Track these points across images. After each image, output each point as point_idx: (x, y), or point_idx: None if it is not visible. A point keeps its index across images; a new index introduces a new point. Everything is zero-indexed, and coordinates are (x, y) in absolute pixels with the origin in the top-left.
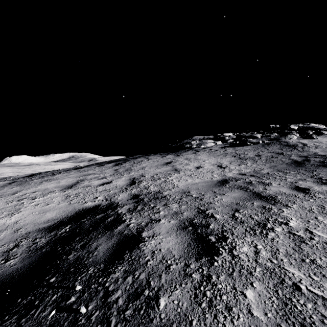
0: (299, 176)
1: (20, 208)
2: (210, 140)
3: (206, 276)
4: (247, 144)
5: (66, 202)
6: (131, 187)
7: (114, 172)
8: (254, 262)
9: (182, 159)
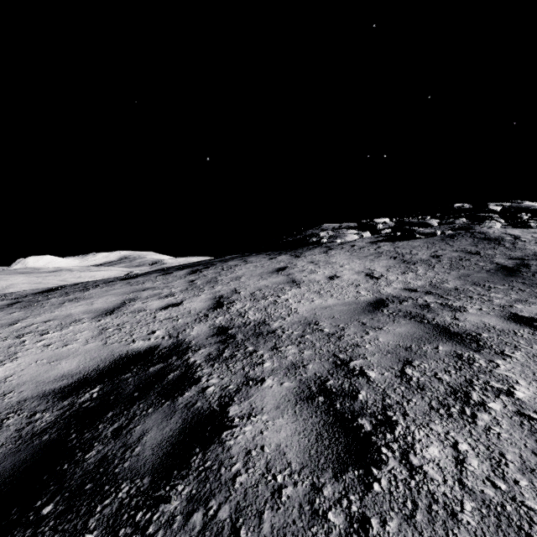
0: (514, 293)
1: (16, 351)
2: (351, 231)
3: (358, 520)
4: (415, 237)
5: (98, 340)
6: (214, 313)
7: (188, 285)
8: (458, 485)
9: (304, 262)
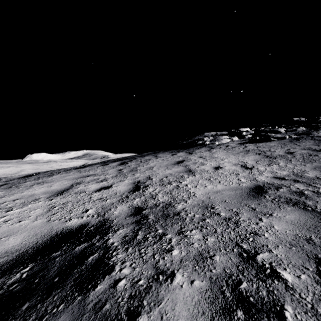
0: None
1: None
2: (224, 136)
3: None
4: (270, 140)
5: (45, 217)
6: (133, 195)
7: (117, 173)
8: None
9: (196, 157)
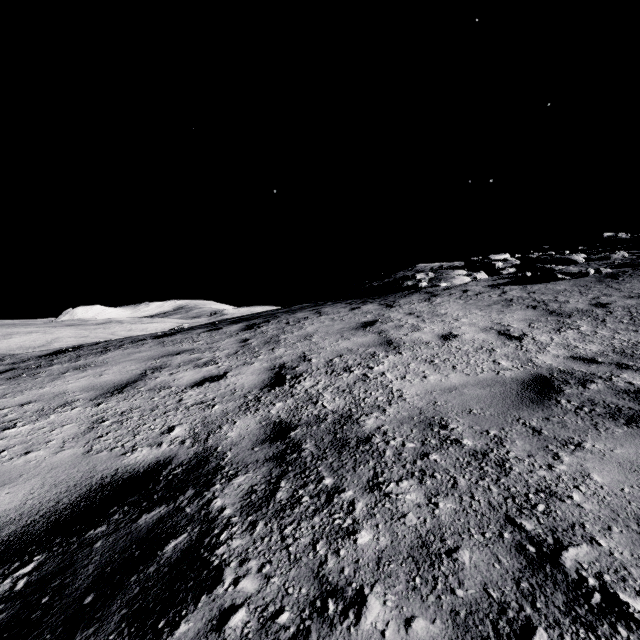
0: None
1: None
2: (459, 271)
3: None
4: (556, 278)
5: (81, 443)
6: (270, 396)
7: (239, 347)
8: None
9: (401, 314)
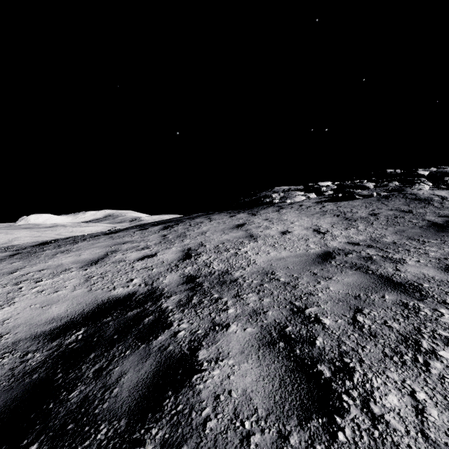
0: (446, 247)
1: (14, 296)
2: (299, 192)
3: None
4: (355, 198)
5: (84, 287)
6: (184, 264)
7: (161, 239)
8: (421, 437)
9: (260, 219)
